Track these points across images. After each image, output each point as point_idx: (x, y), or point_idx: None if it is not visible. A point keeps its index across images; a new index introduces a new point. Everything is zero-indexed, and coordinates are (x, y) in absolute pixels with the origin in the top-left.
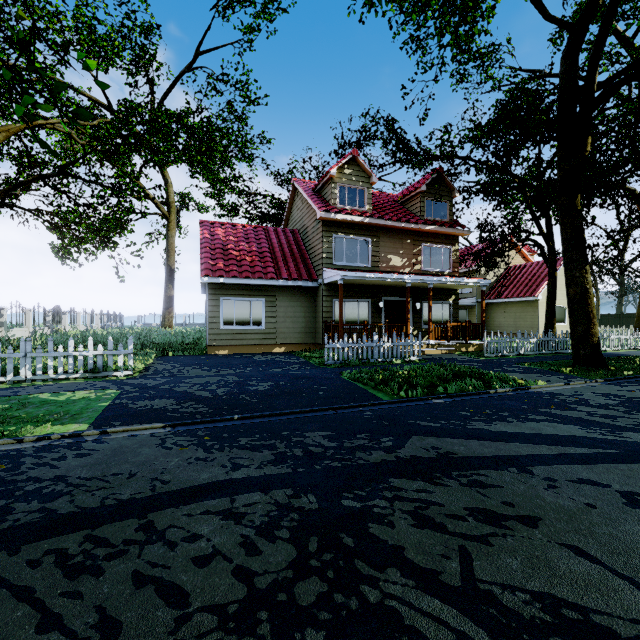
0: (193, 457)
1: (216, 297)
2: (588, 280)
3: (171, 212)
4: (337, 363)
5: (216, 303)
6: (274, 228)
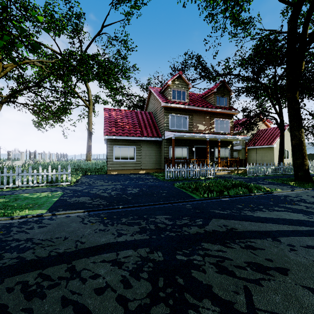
0: (98, 229)
1: (111, 146)
2: (302, 136)
3: (90, 104)
4: (171, 179)
5: (111, 148)
6: (140, 111)
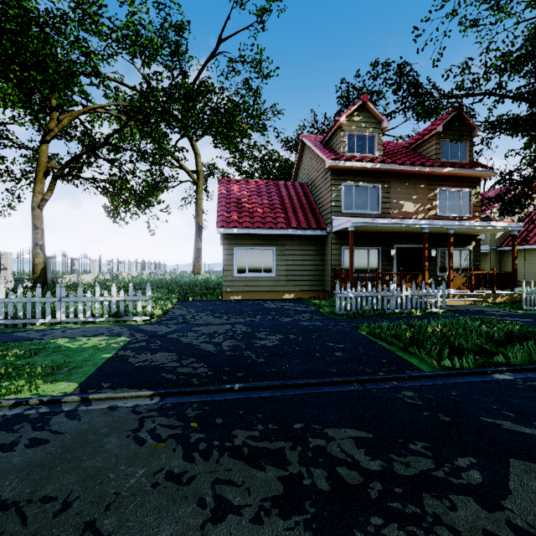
0: (164, 469)
1: (230, 247)
2: None
3: (199, 178)
4: (349, 313)
5: (230, 252)
6: (284, 182)
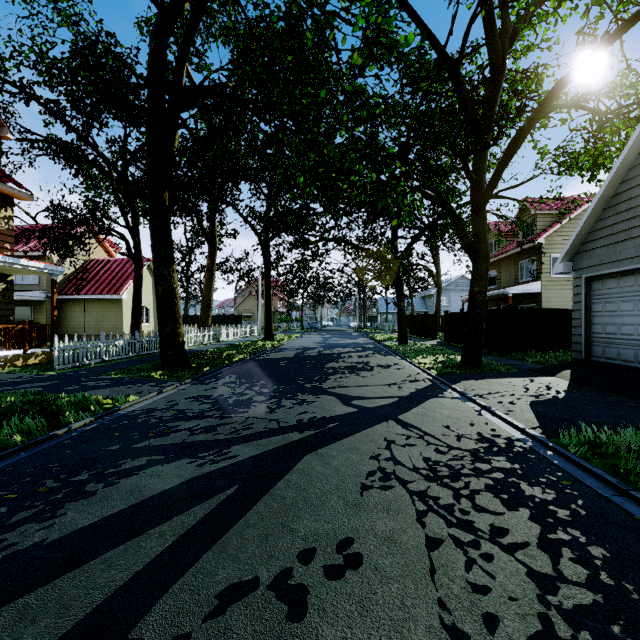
0: None
1: None
2: (175, 279)
3: None
4: None
5: None
6: None
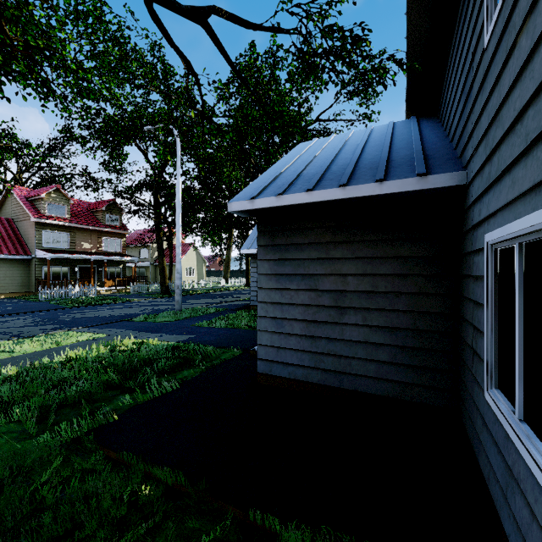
0: (2, 319)
1: None
2: (165, 263)
3: None
4: (47, 300)
5: None
6: None
